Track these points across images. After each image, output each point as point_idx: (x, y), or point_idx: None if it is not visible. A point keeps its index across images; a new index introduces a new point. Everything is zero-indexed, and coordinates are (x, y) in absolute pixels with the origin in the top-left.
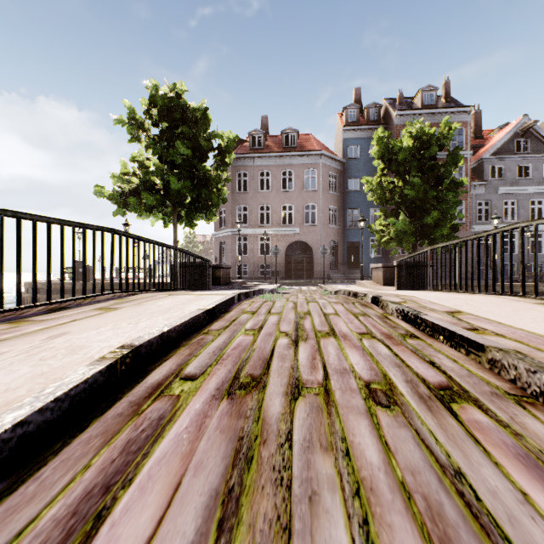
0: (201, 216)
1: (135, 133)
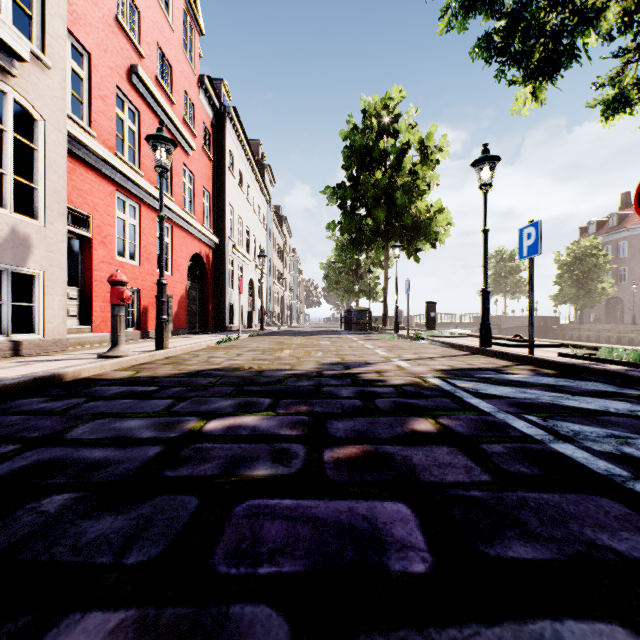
0: (522, 293)
1: (489, 269)
